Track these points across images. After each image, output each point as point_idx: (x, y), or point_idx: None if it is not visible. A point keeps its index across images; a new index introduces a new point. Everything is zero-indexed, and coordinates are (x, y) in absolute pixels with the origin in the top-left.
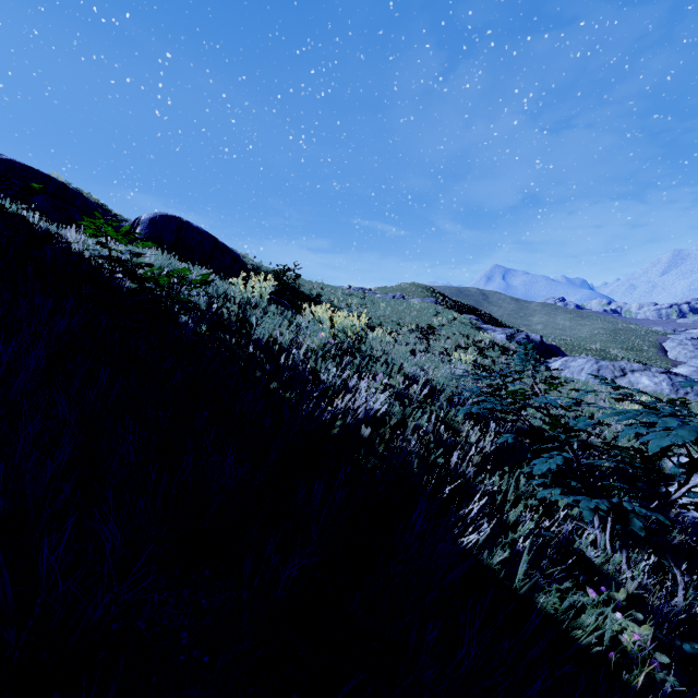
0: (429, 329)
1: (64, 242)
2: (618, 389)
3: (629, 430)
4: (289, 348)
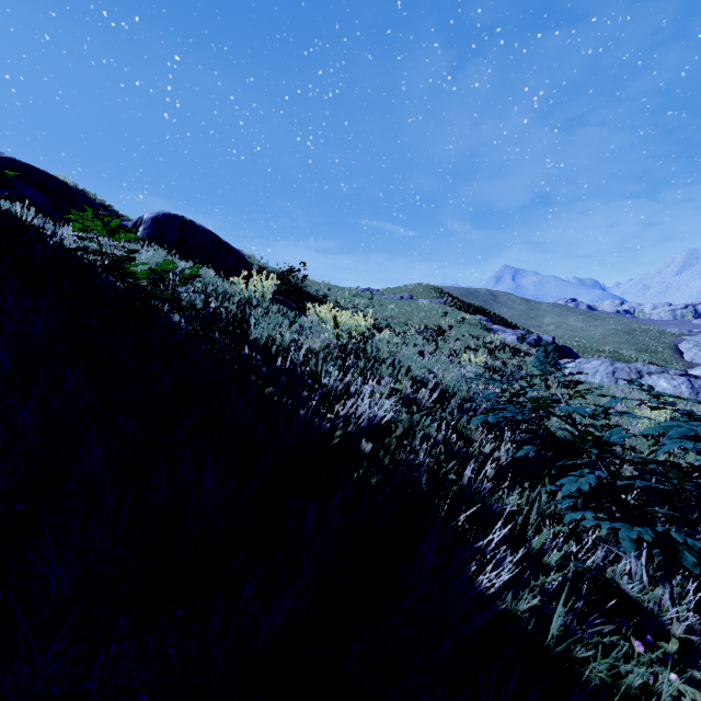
0: (437, 330)
1: (43, 235)
2: (658, 397)
3: (673, 444)
4: (289, 349)
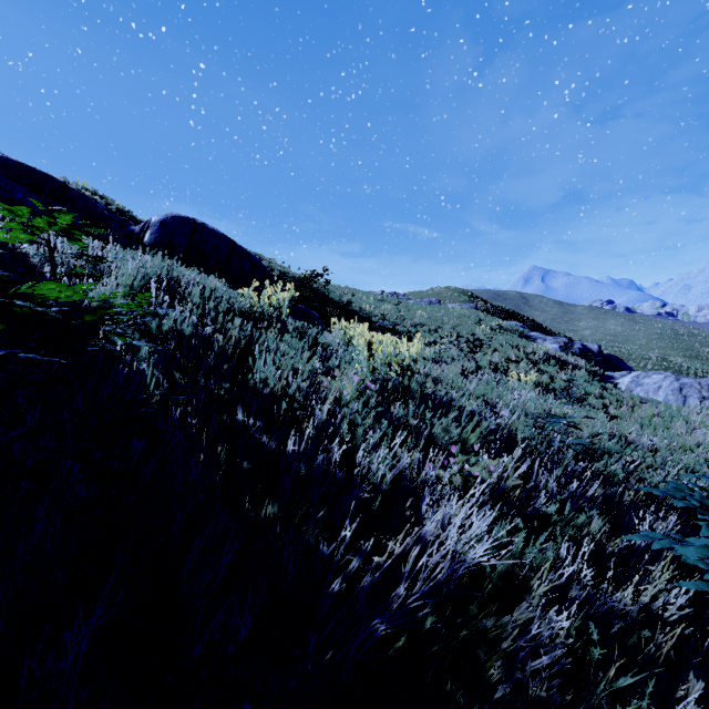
0: (475, 341)
1: None
2: None
3: None
4: (307, 398)
